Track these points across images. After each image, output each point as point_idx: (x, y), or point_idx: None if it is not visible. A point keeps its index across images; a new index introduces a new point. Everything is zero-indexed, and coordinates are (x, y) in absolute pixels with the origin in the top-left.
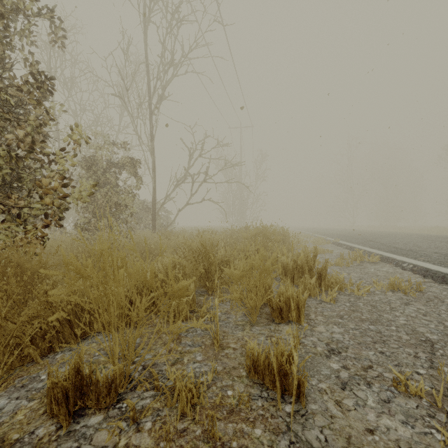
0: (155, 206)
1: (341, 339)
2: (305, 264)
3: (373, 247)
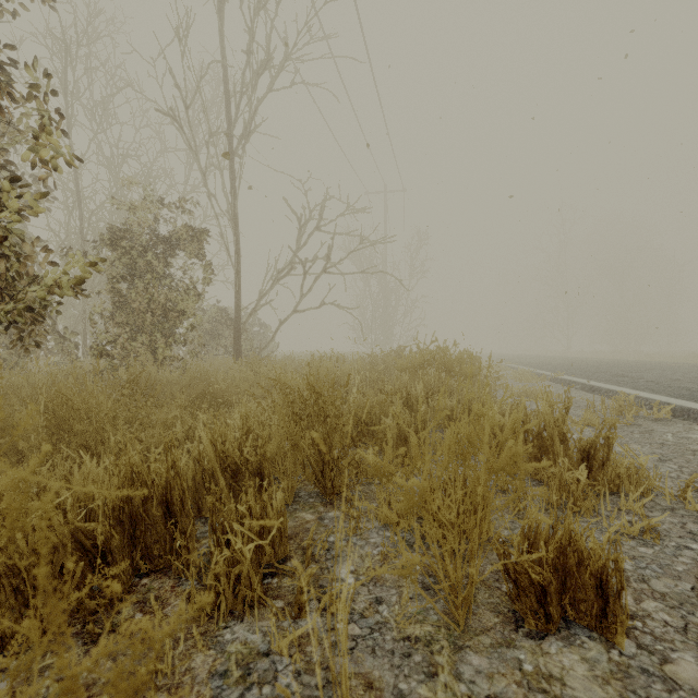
0: (238, 314)
1: None
2: (554, 430)
3: (639, 388)
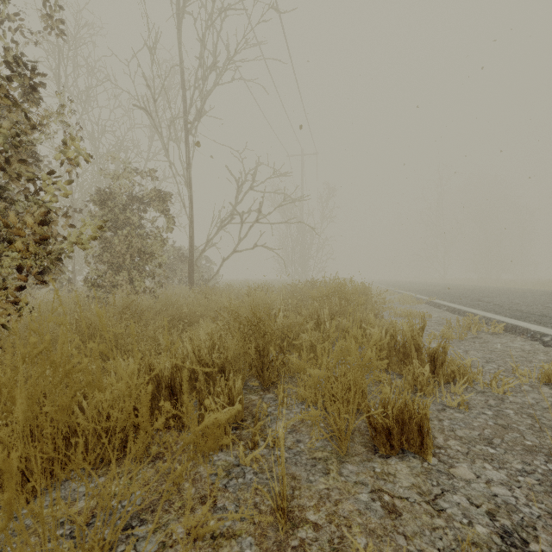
0: (192, 254)
1: (511, 500)
2: (411, 342)
3: (487, 310)
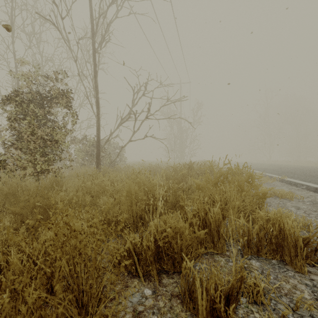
0: (98, 143)
1: None
2: None
3: None
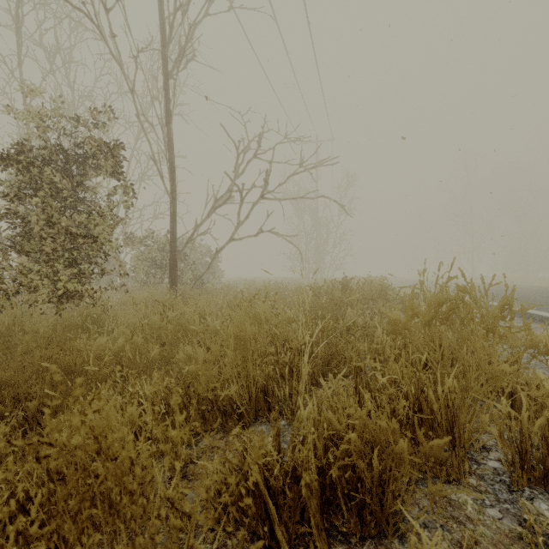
0: (174, 243)
1: None
2: None
3: None
